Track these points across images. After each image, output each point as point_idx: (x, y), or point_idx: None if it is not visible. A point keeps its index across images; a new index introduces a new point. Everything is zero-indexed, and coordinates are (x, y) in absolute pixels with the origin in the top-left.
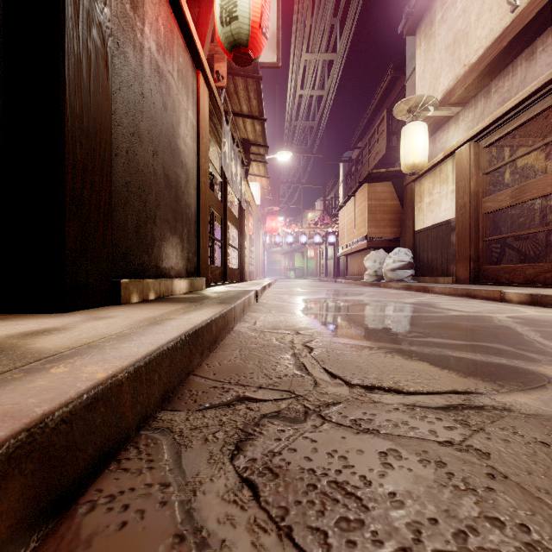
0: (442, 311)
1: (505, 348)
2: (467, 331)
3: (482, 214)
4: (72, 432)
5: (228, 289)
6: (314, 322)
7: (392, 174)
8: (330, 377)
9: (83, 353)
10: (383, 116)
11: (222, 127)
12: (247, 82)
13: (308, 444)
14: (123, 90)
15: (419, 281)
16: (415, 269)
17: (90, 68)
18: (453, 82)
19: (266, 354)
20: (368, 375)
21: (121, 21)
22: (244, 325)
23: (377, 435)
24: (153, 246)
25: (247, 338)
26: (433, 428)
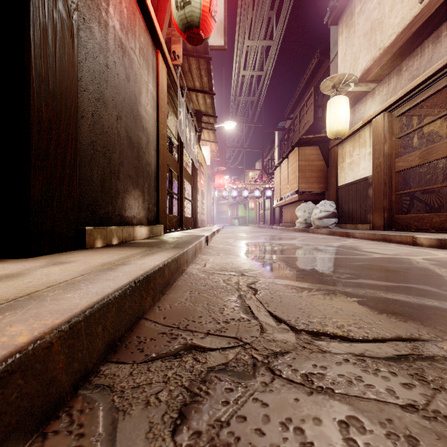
0: (366, 254)
1: (432, 289)
2: (393, 273)
3: (395, 172)
4: None
5: (183, 234)
6: (256, 264)
7: (318, 140)
8: (276, 321)
9: (19, 306)
10: (311, 92)
11: (178, 98)
12: (199, 62)
13: (259, 409)
14: (89, 61)
15: (341, 228)
16: (338, 218)
17: (56, 36)
18: (370, 63)
19: (214, 296)
20: (312, 319)
21: None
22: (195, 267)
23: (332, 395)
24: (117, 197)
25: (198, 279)
26: (390, 386)
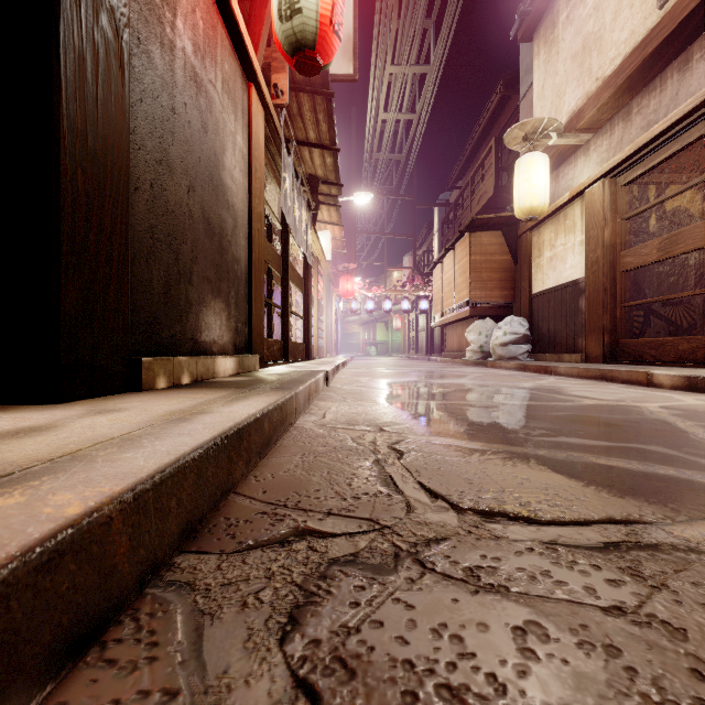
0: (573, 399)
1: (668, 451)
2: (611, 427)
3: (620, 272)
4: (10, 614)
5: (290, 370)
6: (403, 414)
7: (502, 221)
8: (429, 496)
9: (59, 469)
10: (490, 147)
11: (282, 158)
12: (315, 100)
13: (401, 613)
14: (146, 103)
15: (538, 359)
16: (532, 344)
17: (98, 68)
18: (582, 101)
19: (338, 462)
20: (483, 494)
21: (143, 9)
22: (309, 419)
23: (506, 595)
24: (189, 312)
25: (313, 437)
26: (590, 582)
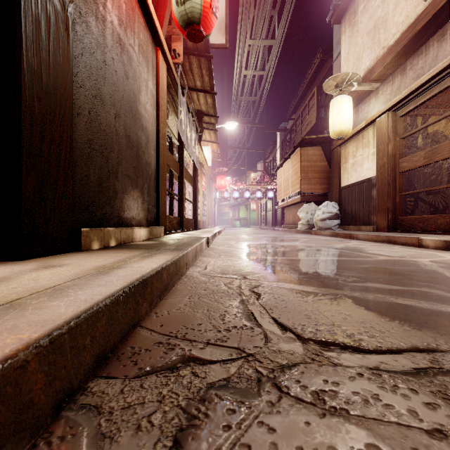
0: (371, 256)
1: (444, 293)
2: (401, 276)
3: (399, 172)
4: None
5: (184, 236)
6: (259, 266)
7: (321, 140)
8: (281, 329)
9: None
10: (313, 92)
11: (179, 97)
12: (200, 60)
13: (265, 436)
14: (86, 56)
15: (344, 229)
16: (341, 219)
17: (50, 29)
18: (373, 62)
19: (214, 301)
20: (319, 327)
21: None
22: (196, 270)
23: (347, 418)
24: (115, 198)
25: (198, 283)
26: (411, 406)
